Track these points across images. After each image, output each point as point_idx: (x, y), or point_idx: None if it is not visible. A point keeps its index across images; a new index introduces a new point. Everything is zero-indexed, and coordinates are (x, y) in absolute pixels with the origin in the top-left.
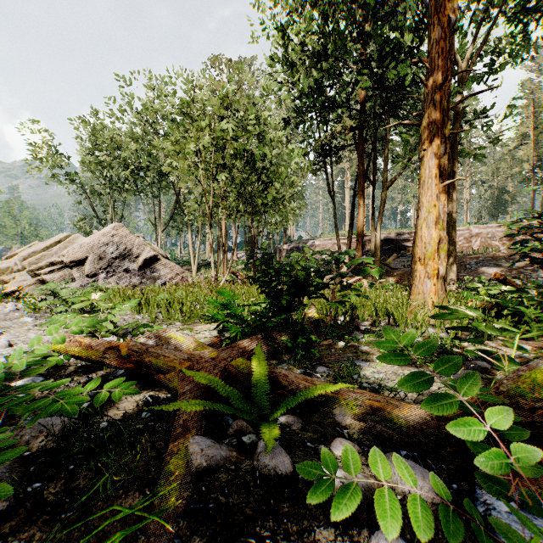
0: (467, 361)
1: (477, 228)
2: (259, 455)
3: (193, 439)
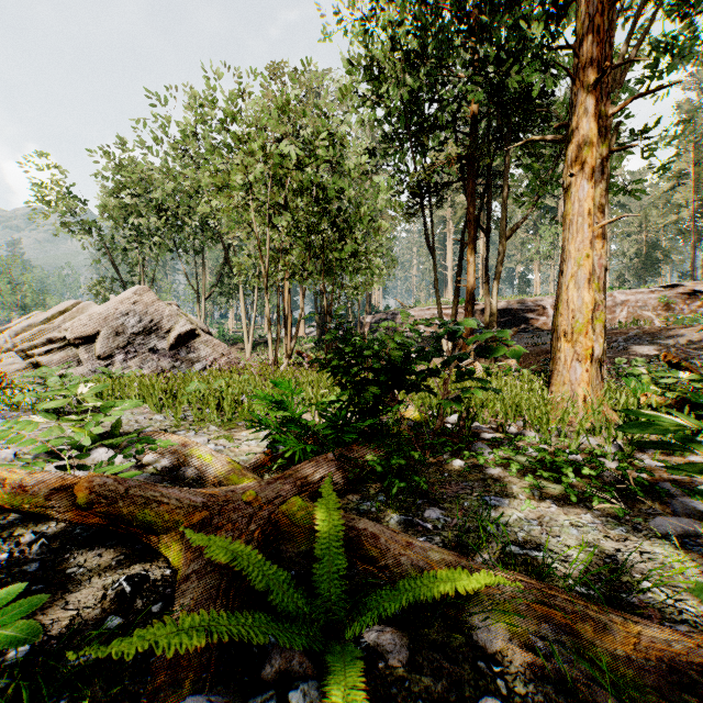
0: (671, 499)
1: (623, 294)
2: None
3: None
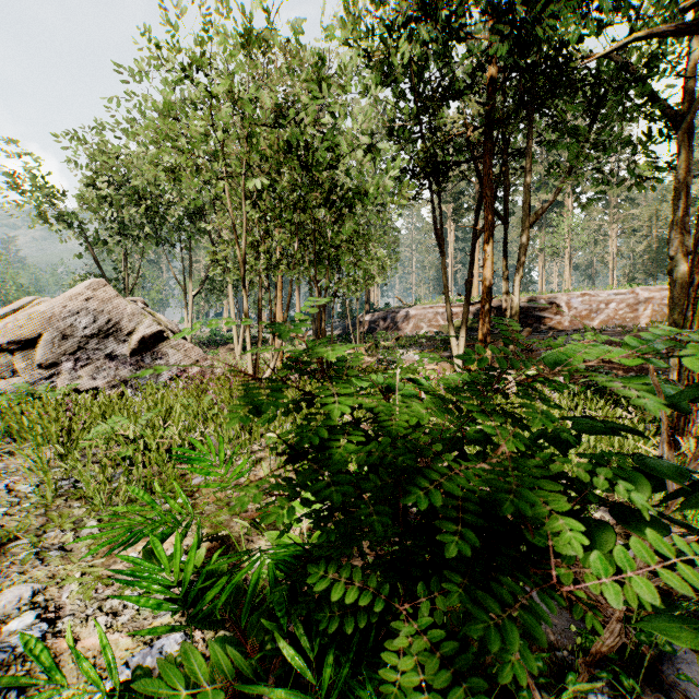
0: None
1: (646, 291)
2: None
3: None
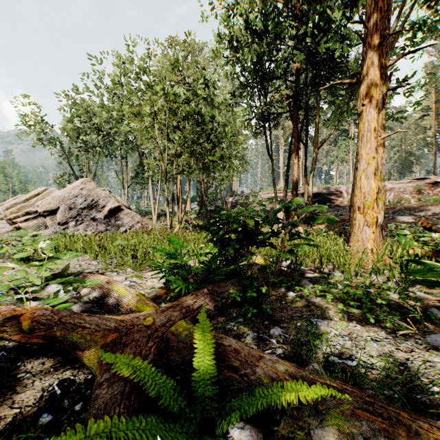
0: (438, 320)
1: (391, 184)
2: None
3: None
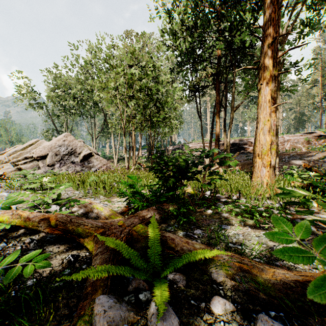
0: None
1: (288, 136)
2: (152, 316)
3: (99, 299)
